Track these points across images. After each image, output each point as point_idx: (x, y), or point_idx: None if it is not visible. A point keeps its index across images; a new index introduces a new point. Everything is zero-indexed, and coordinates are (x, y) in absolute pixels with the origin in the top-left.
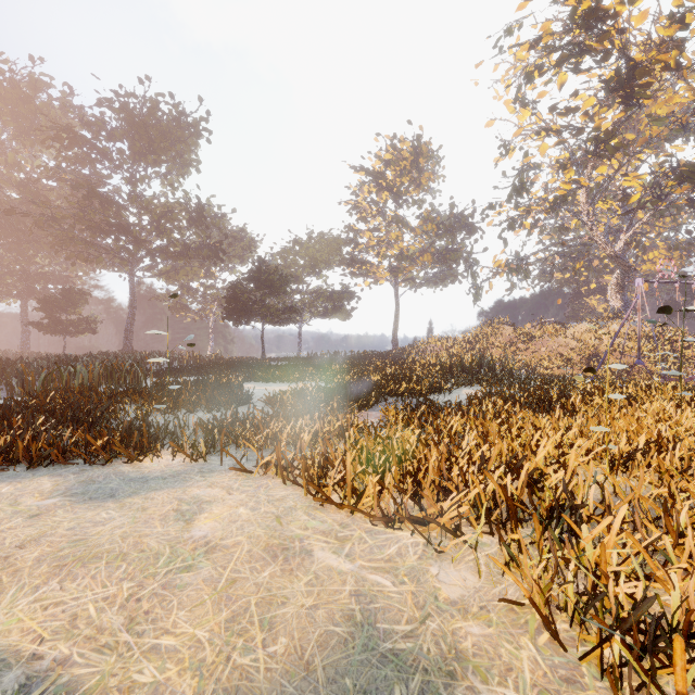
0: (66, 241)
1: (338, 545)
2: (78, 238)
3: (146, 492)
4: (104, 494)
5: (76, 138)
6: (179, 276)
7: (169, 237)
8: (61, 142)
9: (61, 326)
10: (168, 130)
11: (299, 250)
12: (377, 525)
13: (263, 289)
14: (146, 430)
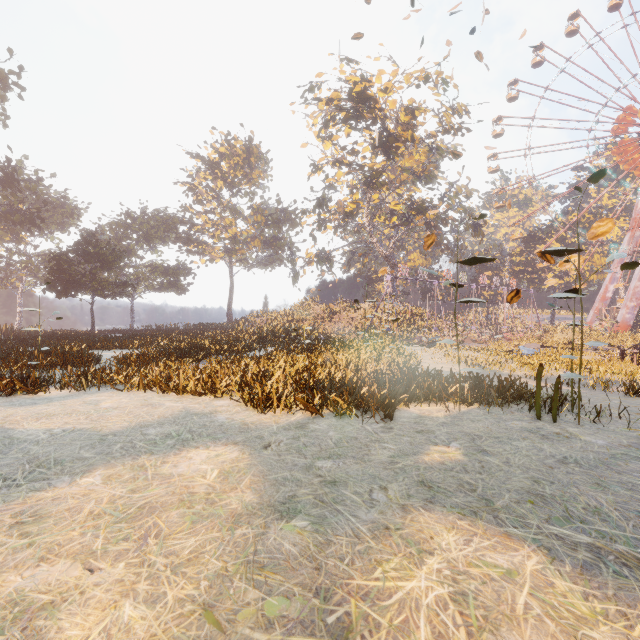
0: None
1: (176, 402)
2: None
3: (57, 401)
4: (29, 404)
5: None
6: None
7: None
8: None
9: None
10: None
11: (132, 224)
12: (194, 397)
13: (93, 263)
14: (34, 375)
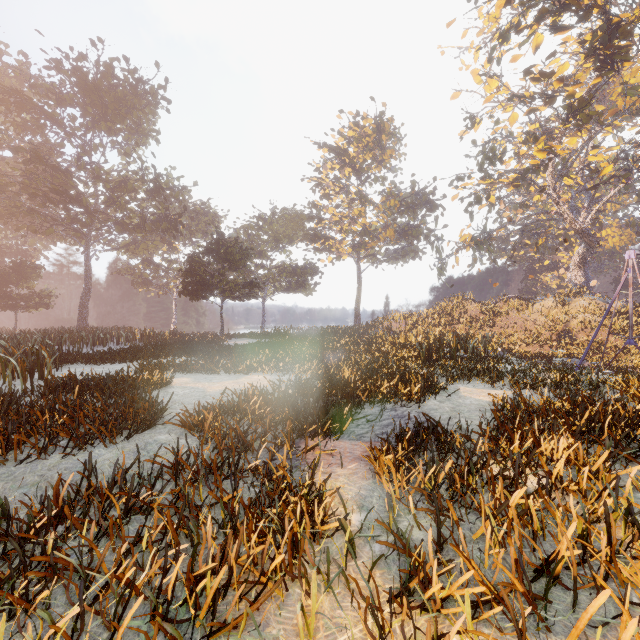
0: (12, 211)
1: None
2: (23, 207)
3: None
4: None
5: (24, 102)
6: (139, 250)
7: (123, 207)
8: (7, 106)
9: (11, 300)
10: (124, 97)
11: (262, 225)
12: None
13: (221, 262)
14: None
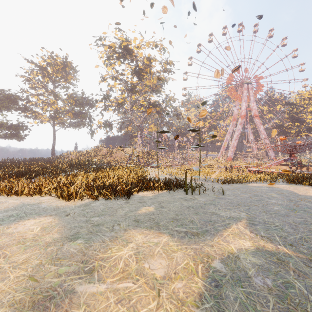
0: None
1: (16, 200)
2: None
3: None
4: None
5: None
6: None
7: None
8: None
9: None
10: None
11: None
12: (28, 196)
13: None
14: None
